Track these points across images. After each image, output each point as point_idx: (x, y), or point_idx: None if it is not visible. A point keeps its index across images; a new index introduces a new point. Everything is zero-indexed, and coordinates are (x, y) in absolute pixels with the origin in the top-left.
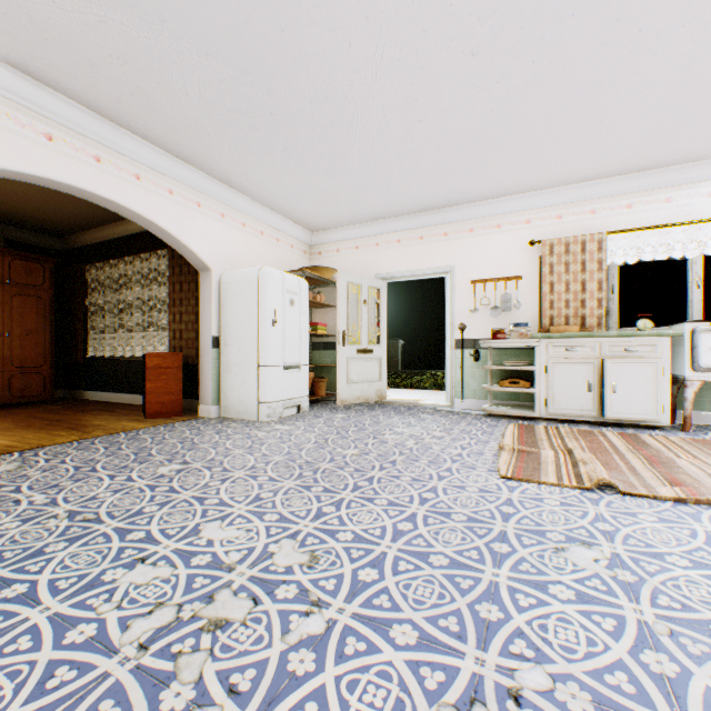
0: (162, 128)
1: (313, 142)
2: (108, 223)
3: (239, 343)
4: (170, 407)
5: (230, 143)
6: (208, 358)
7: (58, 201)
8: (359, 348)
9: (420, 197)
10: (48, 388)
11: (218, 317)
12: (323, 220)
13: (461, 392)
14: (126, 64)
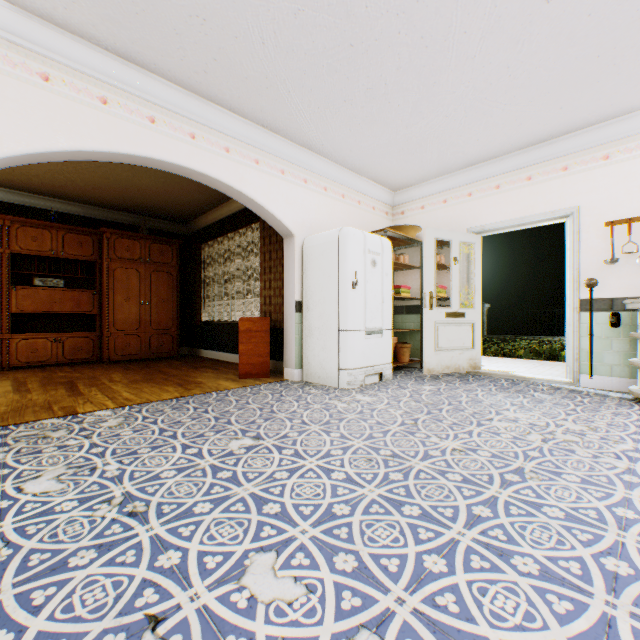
0: (245, 94)
1: (398, 74)
2: (215, 207)
3: (319, 307)
4: (259, 368)
5: (309, 98)
6: (291, 322)
7: (178, 191)
8: (448, 311)
9: (530, 124)
10: (175, 346)
11: (300, 281)
12: (406, 175)
13: (589, 367)
14: (204, 23)
